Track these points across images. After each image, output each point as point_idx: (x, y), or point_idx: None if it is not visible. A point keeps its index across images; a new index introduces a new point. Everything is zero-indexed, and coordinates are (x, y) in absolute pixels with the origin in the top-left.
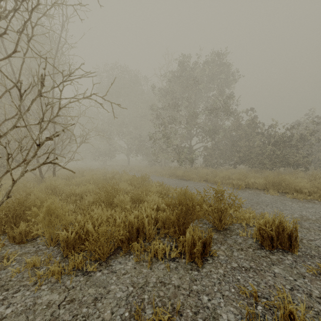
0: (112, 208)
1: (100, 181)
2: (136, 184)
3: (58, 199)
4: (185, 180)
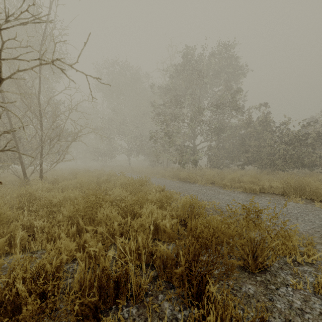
0: (93, 227)
1: (90, 186)
2: (131, 189)
3: (26, 212)
4: (190, 182)
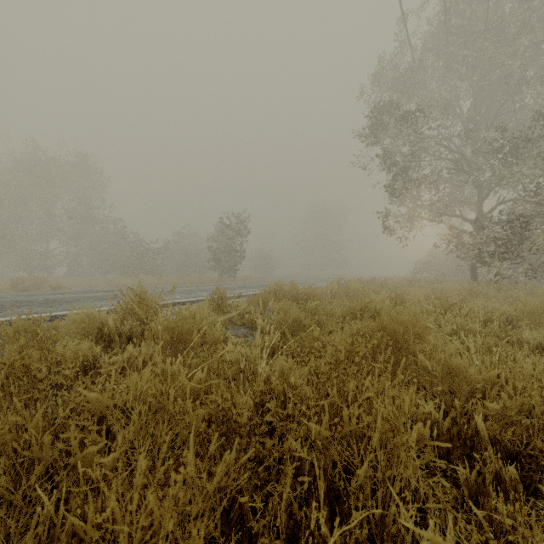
0: None
1: None
2: None
3: None
4: None
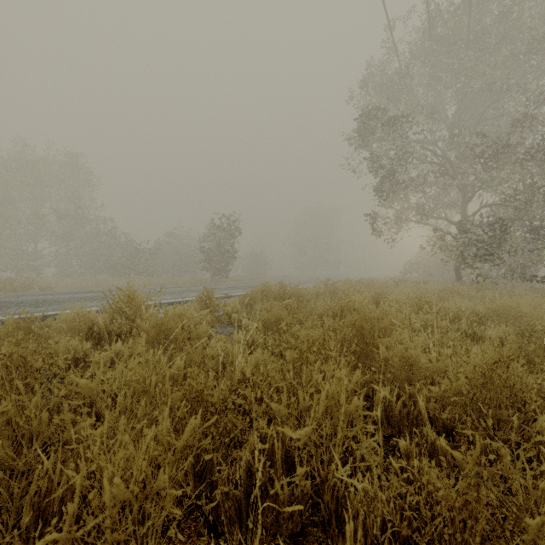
0: None
1: None
2: None
3: None
4: None
